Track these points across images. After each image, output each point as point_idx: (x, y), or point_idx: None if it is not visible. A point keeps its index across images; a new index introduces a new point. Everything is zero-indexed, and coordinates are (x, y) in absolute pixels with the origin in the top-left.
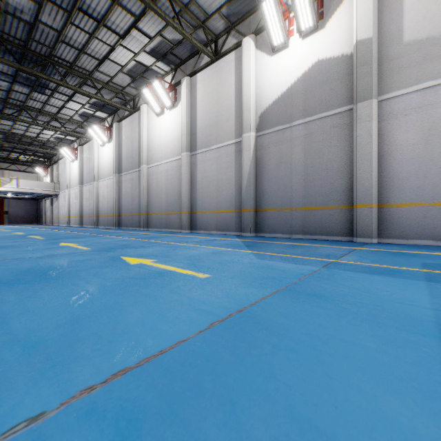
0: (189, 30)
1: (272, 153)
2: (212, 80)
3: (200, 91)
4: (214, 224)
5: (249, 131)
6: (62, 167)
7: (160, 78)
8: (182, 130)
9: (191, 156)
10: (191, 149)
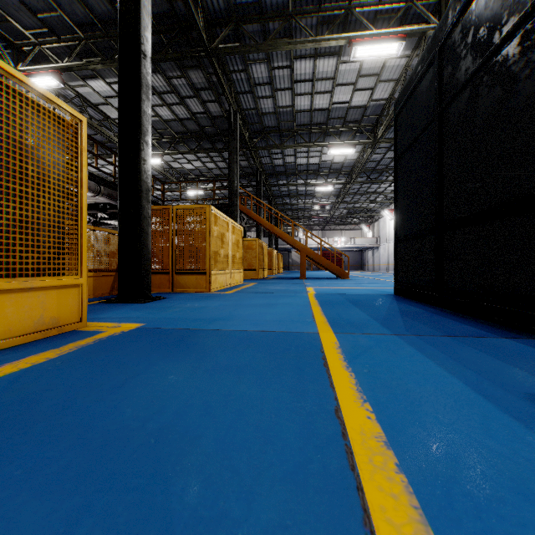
0: None
1: None
2: None
3: None
4: None
5: None
6: (382, 225)
7: None
8: None
9: None
10: None
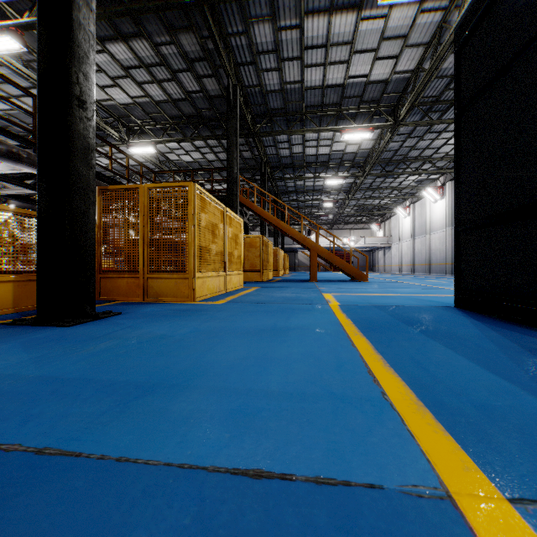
0: None
1: None
2: None
3: None
4: None
5: None
6: (394, 223)
7: None
8: None
9: None
10: None
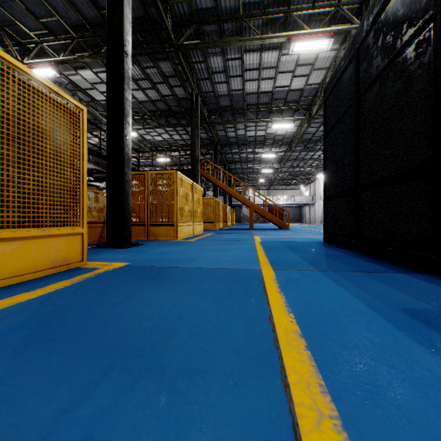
0: None
1: None
2: None
3: None
4: None
5: None
6: (317, 185)
7: None
8: None
9: None
10: None
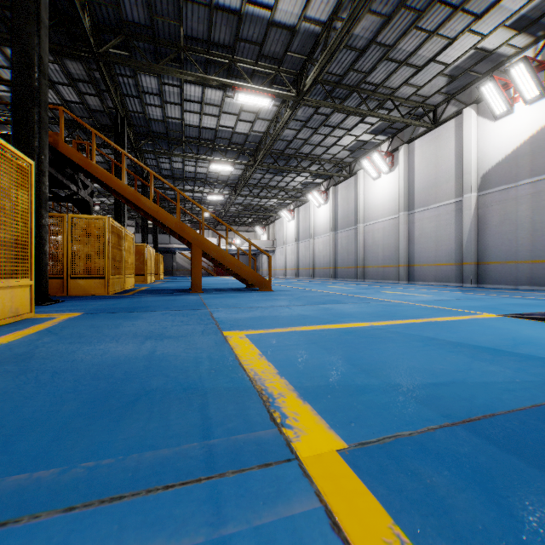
0: (407, 110)
1: (495, 211)
2: (430, 146)
3: (418, 157)
4: (433, 276)
5: (469, 192)
6: (278, 226)
7: (379, 150)
8: (399, 192)
9: (409, 215)
10: (409, 209)
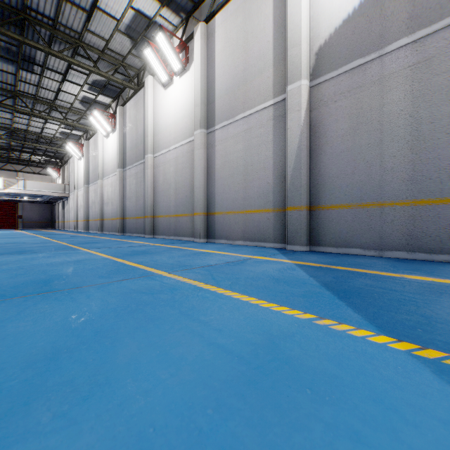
0: None
1: (341, 109)
2: (237, 18)
3: (220, 40)
4: (240, 230)
5: (298, 78)
6: (71, 167)
7: (166, 28)
8: (195, 99)
9: (208, 135)
10: (208, 125)
